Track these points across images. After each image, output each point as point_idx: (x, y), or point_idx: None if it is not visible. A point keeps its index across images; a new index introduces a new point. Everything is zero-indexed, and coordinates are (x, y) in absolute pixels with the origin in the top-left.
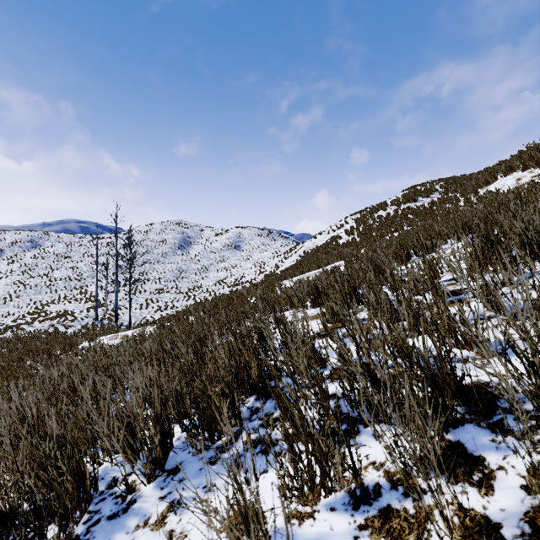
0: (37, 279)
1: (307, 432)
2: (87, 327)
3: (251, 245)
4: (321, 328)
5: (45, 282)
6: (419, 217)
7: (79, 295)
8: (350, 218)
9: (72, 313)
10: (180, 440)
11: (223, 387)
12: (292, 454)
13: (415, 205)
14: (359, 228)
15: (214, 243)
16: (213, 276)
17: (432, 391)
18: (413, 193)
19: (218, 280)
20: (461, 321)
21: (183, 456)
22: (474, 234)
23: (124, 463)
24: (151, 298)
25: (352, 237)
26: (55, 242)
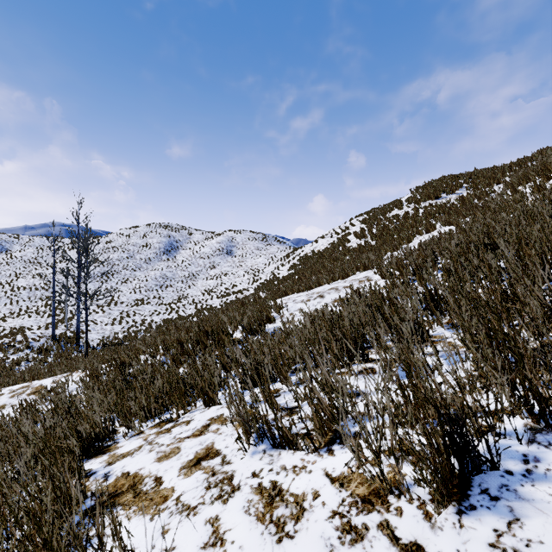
0: None
1: None
2: (37, 351)
3: (245, 251)
4: None
5: (6, 291)
6: (459, 213)
7: (44, 307)
8: (356, 220)
9: (29, 330)
10: None
11: None
12: None
13: (440, 202)
14: (371, 229)
15: (204, 248)
16: (202, 284)
17: None
18: (433, 189)
19: (207, 289)
20: None
21: None
22: None
23: None
24: (127, 310)
25: (364, 240)
26: (24, 246)
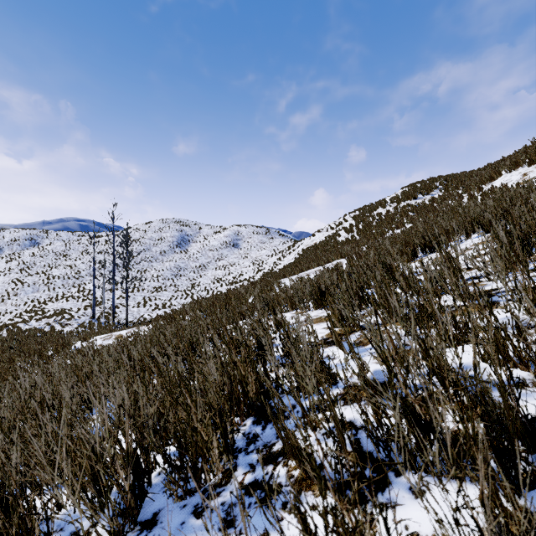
0: (35, 277)
1: (326, 499)
2: (84, 326)
3: (250, 243)
4: (327, 334)
5: (44, 280)
6: (421, 214)
7: (77, 293)
8: (349, 216)
9: (70, 311)
10: (161, 476)
11: (212, 415)
12: (304, 532)
13: (415, 202)
14: (358, 225)
15: (213, 241)
16: (212, 274)
17: (497, 437)
18: (412, 190)
19: (217, 278)
20: (513, 333)
21: (162, 501)
22: (485, 230)
23: (81, 520)
24: (149, 296)
25: (351, 235)
26: (53, 240)
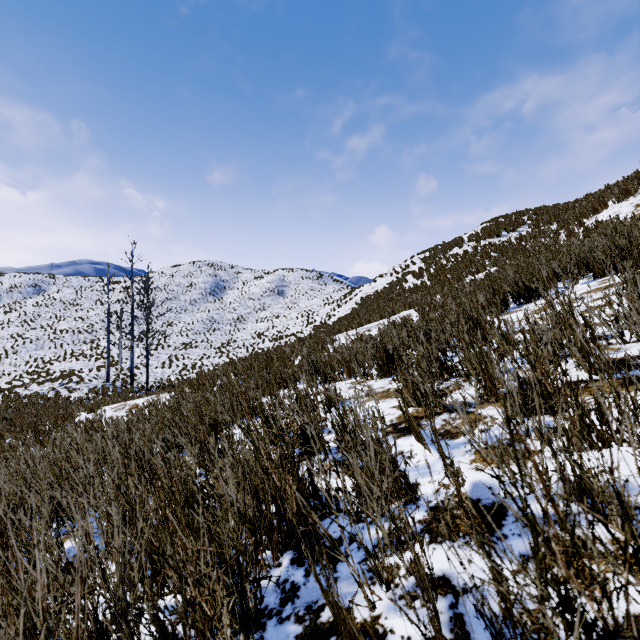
0: (39, 332)
1: None
2: (95, 391)
3: (298, 291)
4: (398, 416)
5: (49, 335)
6: (507, 254)
7: (89, 351)
8: (417, 258)
9: (80, 373)
10: None
11: (221, 572)
12: None
13: (499, 241)
14: (429, 269)
15: (253, 288)
16: (252, 327)
17: None
18: (495, 226)
19: (258, 333)
20: None
21: None
22: (595, 274)
23: None
24: (176, 354)
25: (421, 280)
26: (62, 287)
